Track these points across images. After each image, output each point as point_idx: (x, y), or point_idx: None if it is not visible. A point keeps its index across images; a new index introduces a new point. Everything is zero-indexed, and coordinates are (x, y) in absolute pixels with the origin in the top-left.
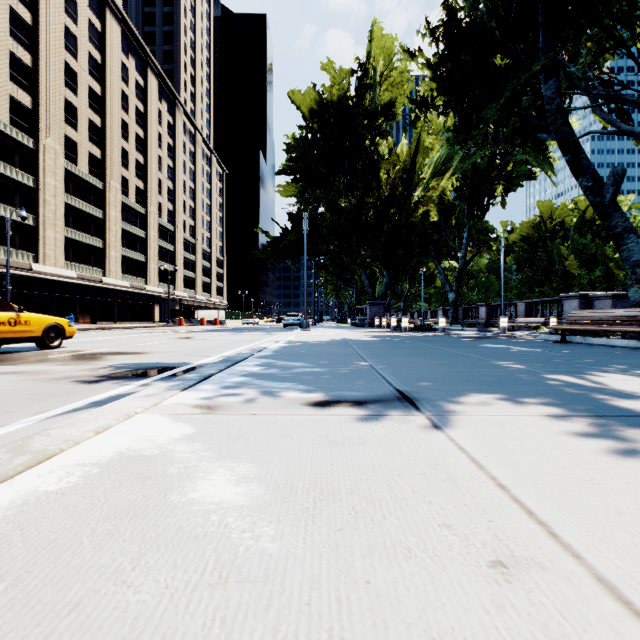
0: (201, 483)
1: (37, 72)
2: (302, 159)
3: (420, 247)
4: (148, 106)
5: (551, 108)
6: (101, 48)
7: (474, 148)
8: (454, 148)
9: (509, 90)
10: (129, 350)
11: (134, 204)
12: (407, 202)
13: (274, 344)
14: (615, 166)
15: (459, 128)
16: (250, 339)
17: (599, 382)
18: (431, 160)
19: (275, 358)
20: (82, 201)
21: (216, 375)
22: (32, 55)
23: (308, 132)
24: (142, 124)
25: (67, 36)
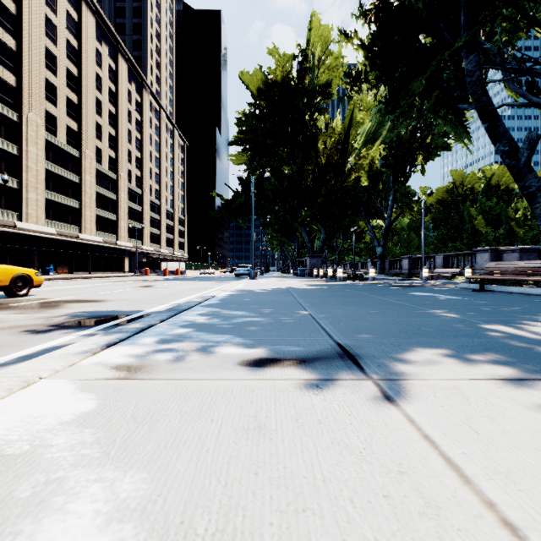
0: (49, 523)
1: (21, 55)
2: (251, 131)
3: (352, 208)
4: (119, 86)
5: (472, 80)
6: (78, 36)
7: (401, 119)
8: (384, 117)
9: (434, 64)
10: (90, 298)
11: (107, 171)
12: (341, 169)
13: (222, 292)
14: (530, 132)
15: (389, 99)
16: (203, 287)
17: (540, 333)
18: (363, 130)
19: (220, 307)
20: (61, 167)
21: (155, 326)
22: (16, 40)
23: (256, 108)
24: (114, 102)
25: (47, 24)
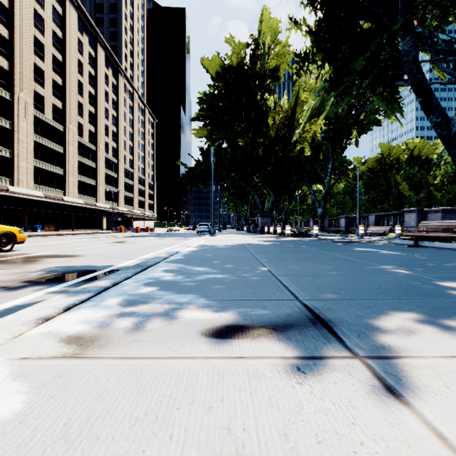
0: None
1: (13, 43)
2: (210, 109)
3: (297, 175)
4: (98, 71)
5: (408, 59)
6: (62, 27)
7: (342, 96)
8: (329, 93)
9: (374, 46)
10: (67, 253)
11: (87, 143)
12: (288, 141)
13: (186, 248)
14: None
15: (333, 77)
16: (169, 243)
17: None
18: (308, 107)
19: (183, 262)
20: (47, 140)
21: (120, 284)
22: (9, 30)
23: (215, 89)
24: (93, 84)
25: (36, 17)
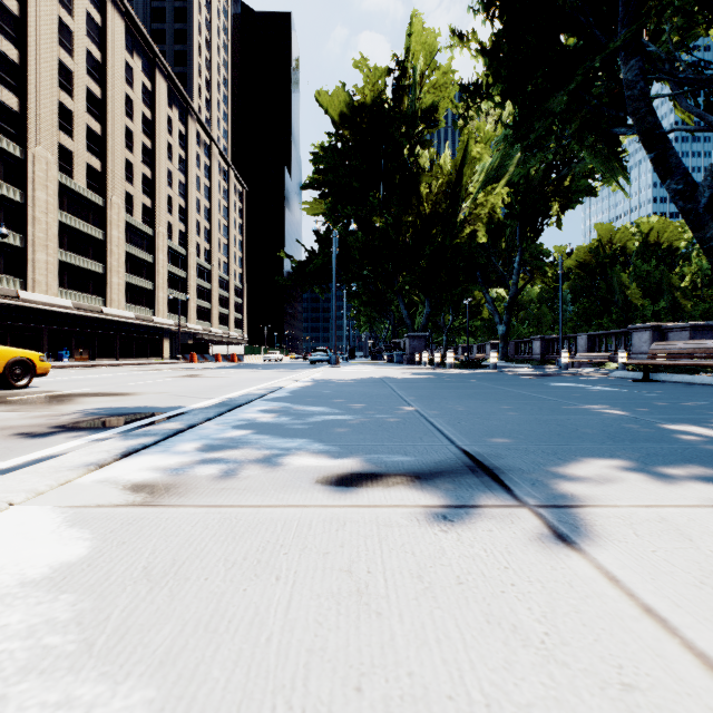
0: None
1: (25, 69)
2: (331, 171)
3: (465, 273)
4: (156, 112)
5: (633, 94)
6: (101, 45)
7: (534, 150)
8: (512, 146)
9: (581, 73)
10: (113, 390)
11: (140, 224)
12: (451, 220)
13: (293, 383)
14: None
15: (518, 122)
16: (268, 377)
17: None
18: (482, 167)
19: (290, 401)
20: (79, 219)
21: (198, 426)
22: (19, 50)
23: (338, 140)
24: (149, 133)
25: (61, 29)
